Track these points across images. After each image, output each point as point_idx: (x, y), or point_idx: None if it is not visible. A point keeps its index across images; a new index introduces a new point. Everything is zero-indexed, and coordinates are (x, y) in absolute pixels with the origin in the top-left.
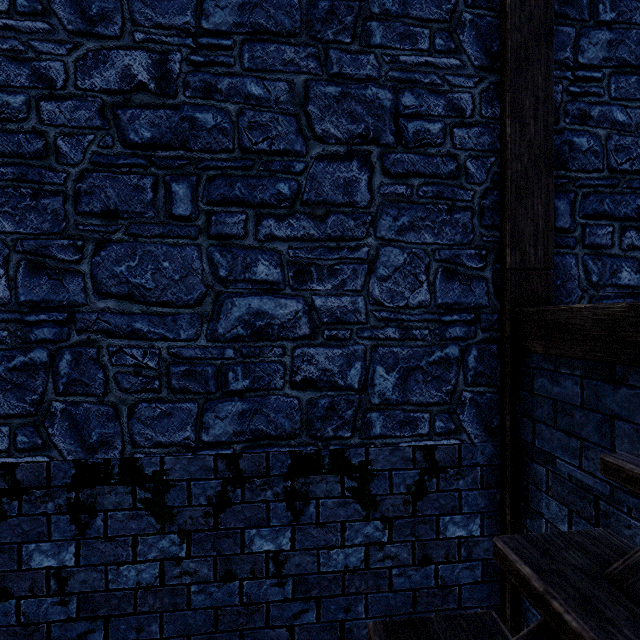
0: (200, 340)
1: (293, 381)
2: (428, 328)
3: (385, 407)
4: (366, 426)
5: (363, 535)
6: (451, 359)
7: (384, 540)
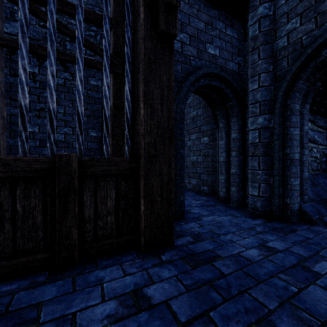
0: (4, 0)
1: (39, 24)
2: (85, 25)
3: (71, 42)
4: (65, 45)
5: (64, 76)
6: (92, 36)
7: (71, 79)
